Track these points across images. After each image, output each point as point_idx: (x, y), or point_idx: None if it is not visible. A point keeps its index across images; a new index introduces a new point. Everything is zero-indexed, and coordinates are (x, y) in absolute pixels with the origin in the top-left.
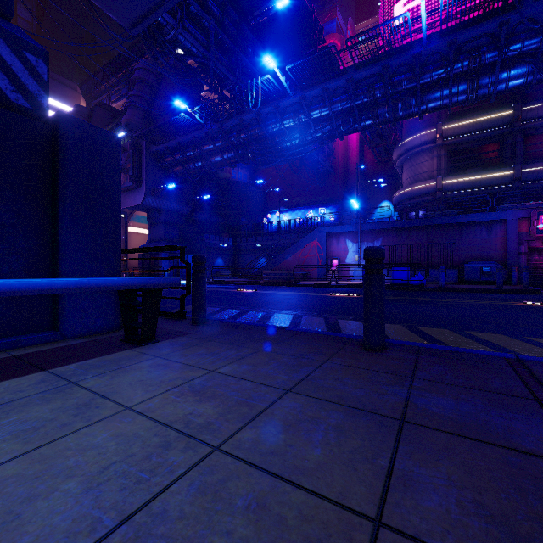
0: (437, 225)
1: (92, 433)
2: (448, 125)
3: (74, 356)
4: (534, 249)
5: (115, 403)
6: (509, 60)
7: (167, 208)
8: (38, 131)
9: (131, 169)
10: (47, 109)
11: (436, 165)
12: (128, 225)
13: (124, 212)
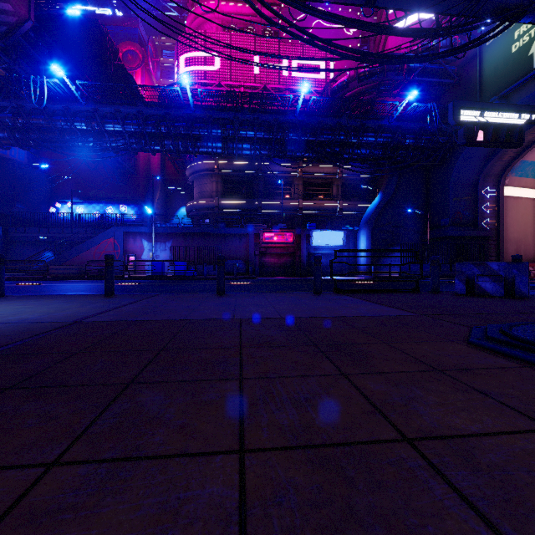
0: (211, 233)
1: None
2: (222, 161)
3: None
4: (262, 253)
5: None
6: (243, 138)
7: None
8: None
9: None
10: None
11: (215, 187)
12: None
13: None
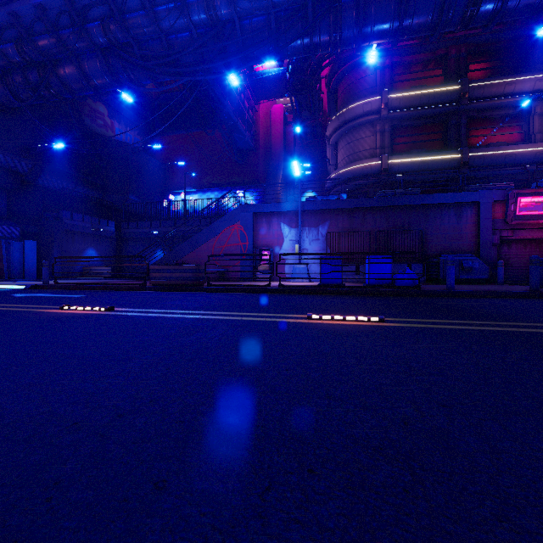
0: (398, 206)
1: None
2: (394, 94)
3: None
4: (503, 241)
5: None
6: None
7: None
8: None
9: None
10: None
11: (379, 141)
12: None
13: None
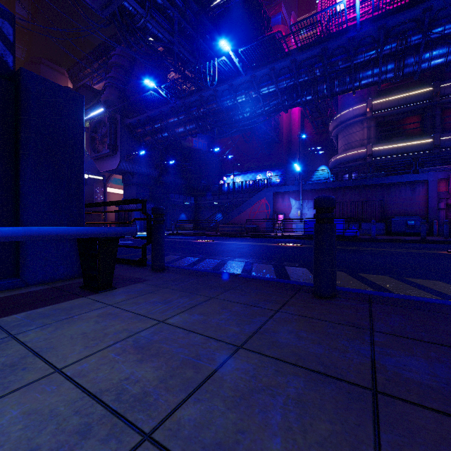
0: (368, 185)
1: (0, 410)
2: (377, 101)
3: (27, 304)
4: None
5: (46, 363)
6: (431, 42)
7: (139, 171)
8: (0, 86)
9: (108, 138)
10: (12, 68)
11: (366, 134)
12: (107, 186)
13: (103, 175)
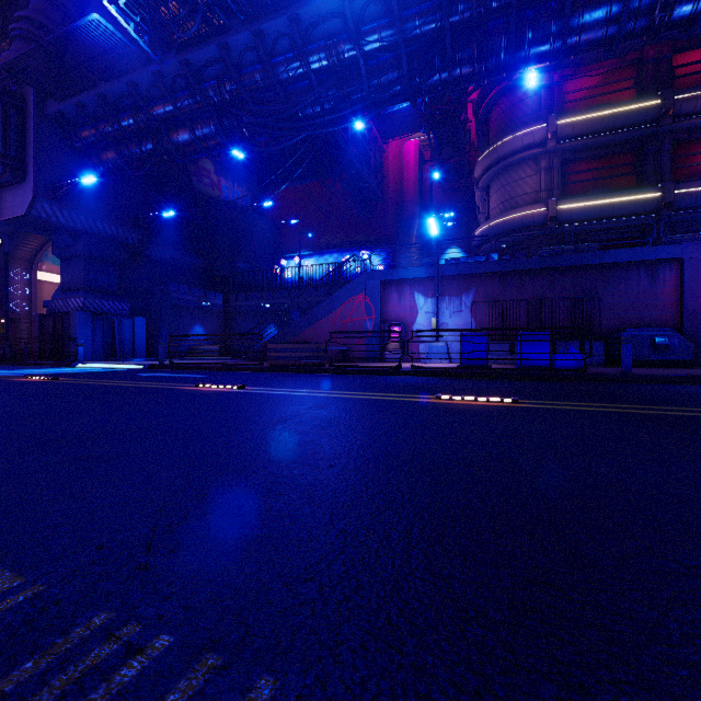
0: (567, 267)
1: None
2: (565, 120)
3: None
4: None
5: None
6: None
7: (90, 229)
8: None
9: None
10: None
11: (545, 181)
12: (38, 269)
13: (0, 234)
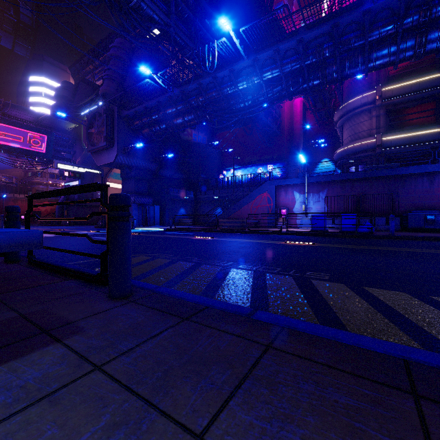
0: (379, 177)
1: None
2: (387, 87)
3: None
4: None
5: None
6: None
7: (137, 165)
8: None
9: (104, 131)
10: None
11: (375, 123)
12: (107, 181)
13: (100, 169)
